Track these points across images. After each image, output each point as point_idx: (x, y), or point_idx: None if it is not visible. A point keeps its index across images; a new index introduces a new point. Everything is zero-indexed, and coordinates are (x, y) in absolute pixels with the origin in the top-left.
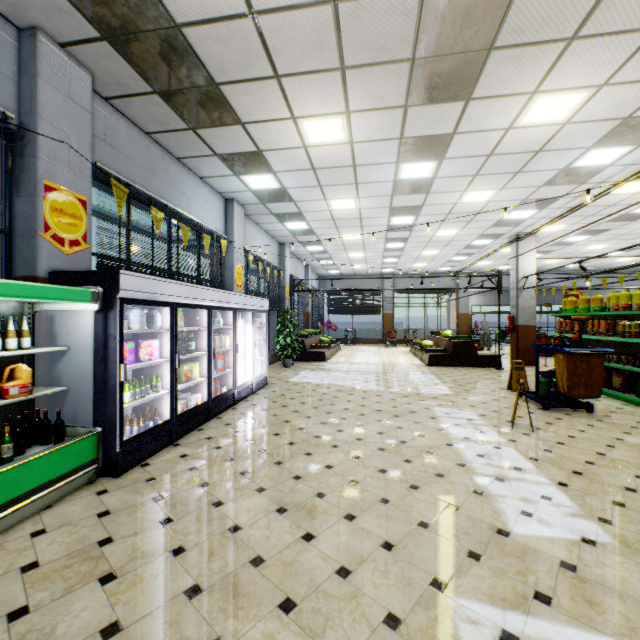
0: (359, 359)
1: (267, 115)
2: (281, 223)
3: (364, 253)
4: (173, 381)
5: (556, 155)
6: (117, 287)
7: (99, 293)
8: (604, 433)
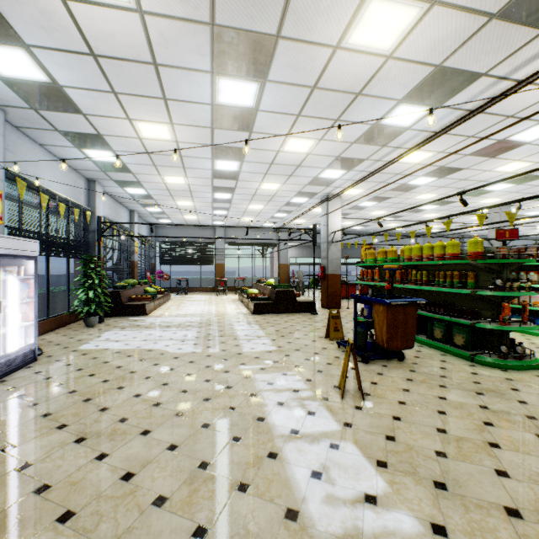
0: (186, 310)
1: None
2: (78, 149)
3: (193, 202)
4: None
5: (372, 104)
6: None
7: None
8: (426, 390)
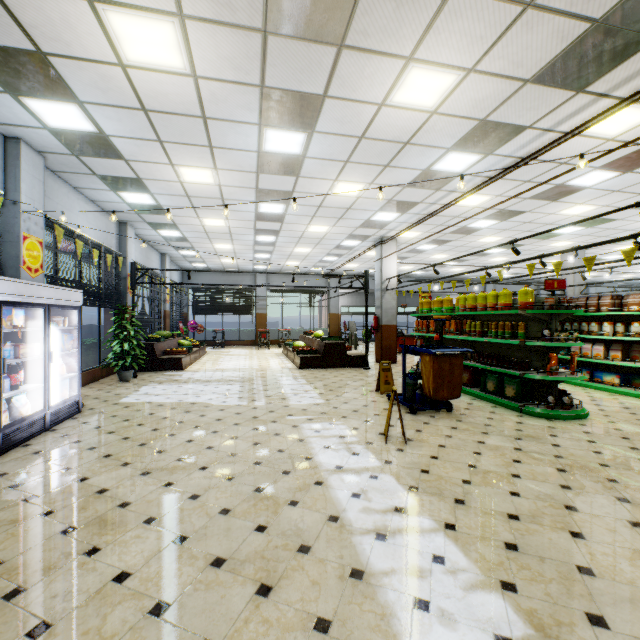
0: (225, 365)
1: None
2: (114, 191)
3: (232, 245)
4: None
5: (421, 152)
6: None
7: None
8: (467, 436)
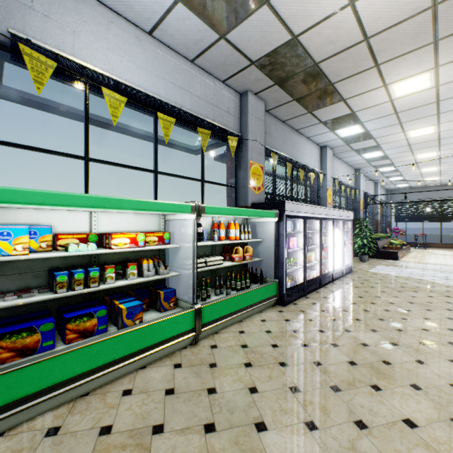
0: (433, 260)
1: (363, 90)
2: (359, 155)
3: (438, 167)
4: (304, 261)
5: None
6: (284, 209)
7: (277, 213)
8: None
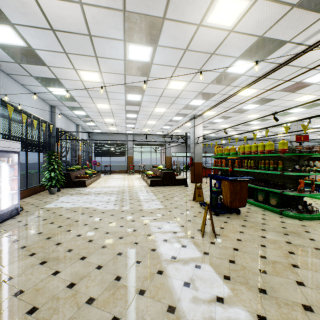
0: (110, 184)
1: None
2: (45, 87)
3: (114, 119)
4: None
5: (221, 60)
6: None
7: None
8: (253, 232)
